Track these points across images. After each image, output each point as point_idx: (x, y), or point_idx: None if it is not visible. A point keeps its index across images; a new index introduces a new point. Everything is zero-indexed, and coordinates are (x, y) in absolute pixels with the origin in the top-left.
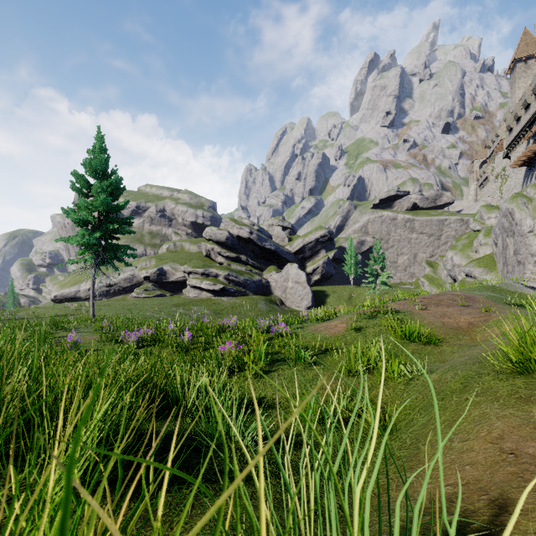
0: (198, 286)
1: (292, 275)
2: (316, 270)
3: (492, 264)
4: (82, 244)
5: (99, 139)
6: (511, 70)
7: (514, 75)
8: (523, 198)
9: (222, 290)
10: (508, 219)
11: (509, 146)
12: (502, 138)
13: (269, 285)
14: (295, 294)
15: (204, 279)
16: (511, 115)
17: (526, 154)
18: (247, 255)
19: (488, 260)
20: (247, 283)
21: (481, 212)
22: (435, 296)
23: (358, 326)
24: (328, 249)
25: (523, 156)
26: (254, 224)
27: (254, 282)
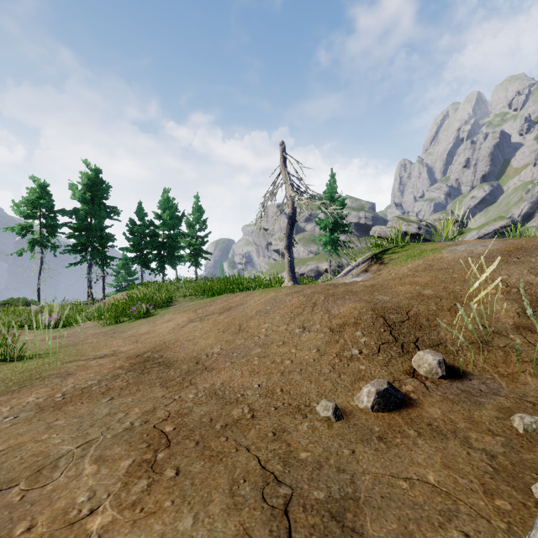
0: None
1: None
2: None
3: None
4: (326, 241)
5: (332, 176)
6: None
7: None
8: None
9: None
10: None
11: None
12: None
13: None
14: None
15: None
16: None
17: None
18: None
19: None
20: None
21: None
22: None
23: None
24: None
25: None
26: (421, 220)
27: None
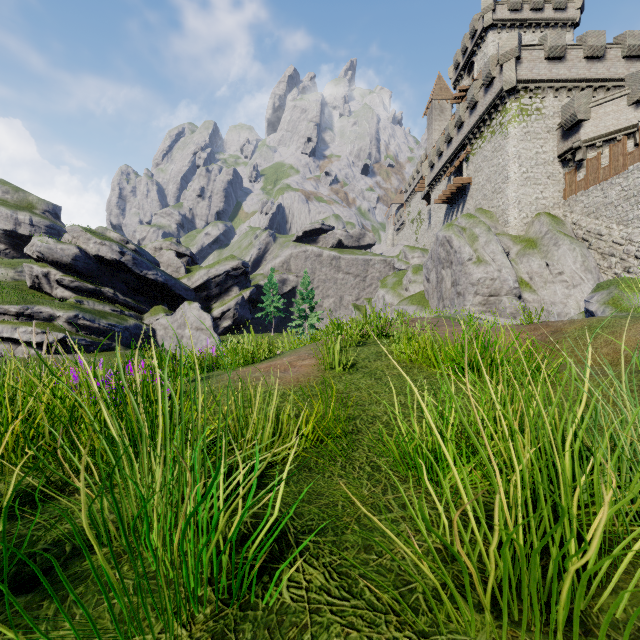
0: (8, 335)
1: (191, 318)
2: (226, 314)
3: (424, 301)
4: None
5: None
6: (428, 112)
7: (431, 117)
8: (458, 227)
9: (62, 342)
10: (446, 247)
11: (431, 184)
12: (425, 175)
13: (154, 334)
14: (195, 346)
15: (22, 323)
16: (433, 150)
17: (451, 188)
18: (115, 289)
19: (420, 297)
20: (114, 330)
21: (406, 251)
22: (416, 319)
23: (343, 359)
24: (243, 287)
25: (448, 189)
26: (128, 241)
27: (127, 329)
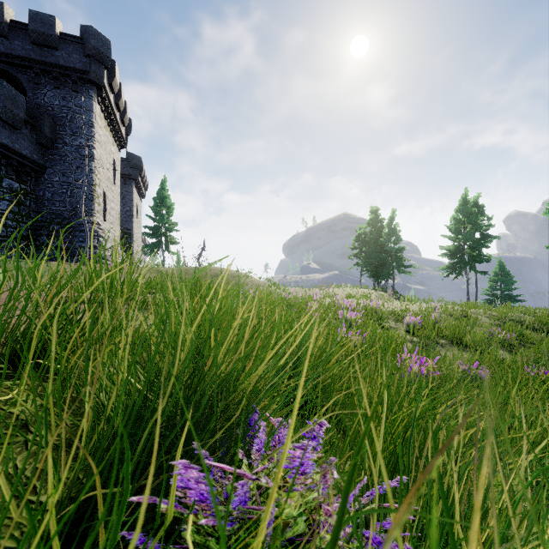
0: None
1: None
2: None
3: None
4: None
5: None
6: None
7: None
8: None
9: None
10: None
11: None
12: None
13: None
14: None
15: None
16: None
17: None
18: None
19: None
20: None
21: None
22: None
23: None
24: None
25: None
26: None
27: None
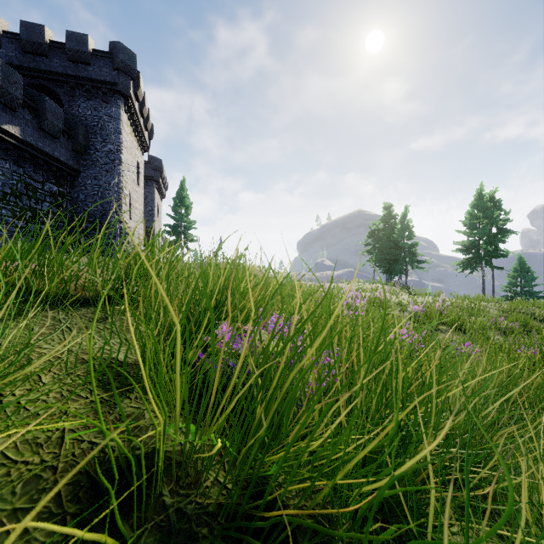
0: None
1: None
2: None
3: None
4: None
5: None
6: None
7: None
8: None
9: None
10: None
11: None
12: None
13: None
14: None
15: None
16: None
17: None
18: None
19: None
20: None
21: None
22: None
23: None
24: None
25: None
26: None
27: None
